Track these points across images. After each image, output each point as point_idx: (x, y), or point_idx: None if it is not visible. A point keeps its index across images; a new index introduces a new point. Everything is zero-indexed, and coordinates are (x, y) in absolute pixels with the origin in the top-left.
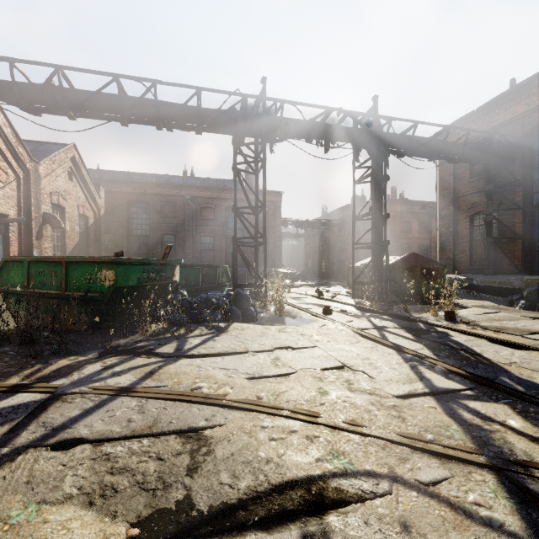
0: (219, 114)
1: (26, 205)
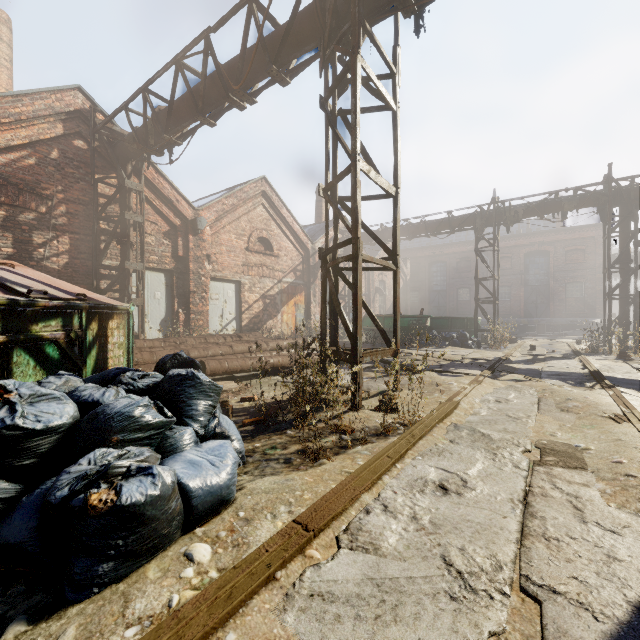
0: (463, 222)
1: (368, 285)
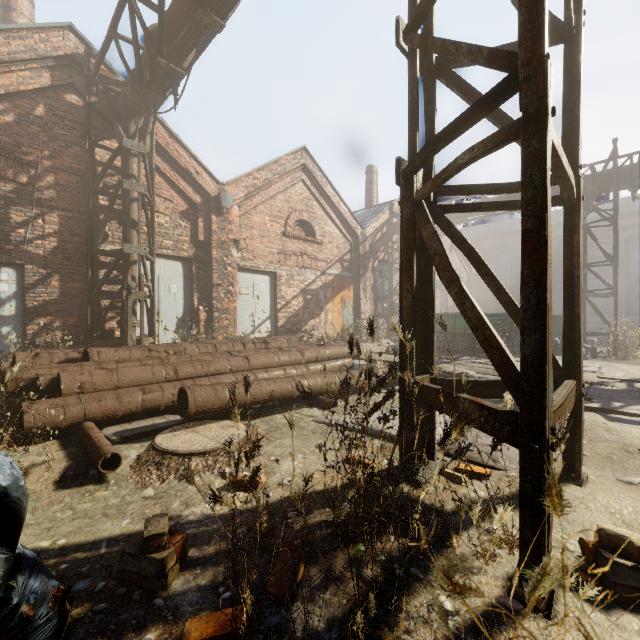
0: None
1: None
